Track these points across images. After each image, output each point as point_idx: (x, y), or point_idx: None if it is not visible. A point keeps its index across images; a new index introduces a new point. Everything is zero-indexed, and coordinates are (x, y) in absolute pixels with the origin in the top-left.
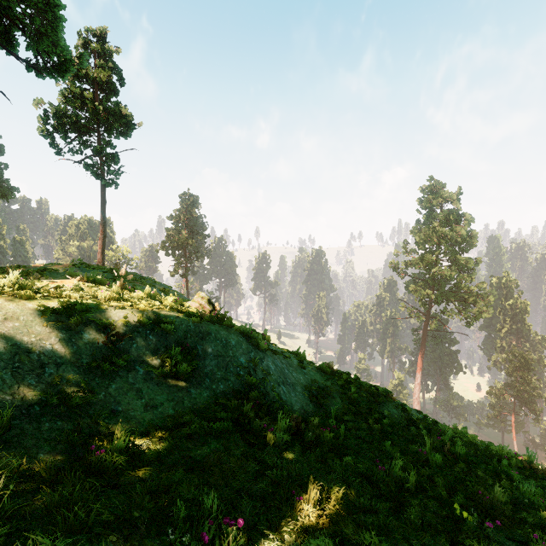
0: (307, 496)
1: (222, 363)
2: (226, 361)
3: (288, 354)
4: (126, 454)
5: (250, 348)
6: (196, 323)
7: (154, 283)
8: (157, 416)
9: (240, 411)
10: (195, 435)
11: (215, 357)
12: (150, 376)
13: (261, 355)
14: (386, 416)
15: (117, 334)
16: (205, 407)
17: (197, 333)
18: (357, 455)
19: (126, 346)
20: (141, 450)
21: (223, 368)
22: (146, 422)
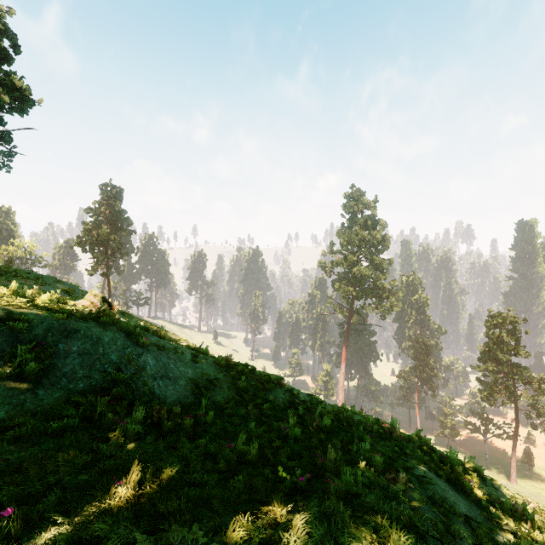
0: (128, 480)
1: (87, 361)
2: (93, 358)
3: (184, 350)
4: None
5: (127, 344)
6: (62, 321)
7: (56, 282)
8: None
9: (94, 408)
10: (27, 437)
11: (80, 355)
12: None
13: (140, 351)
14: (271, 401)
15: None
16: (52, 408)
17: (61, 332)
18: (218, 438)
19: None
20: None
21: (87, 366)
22: None
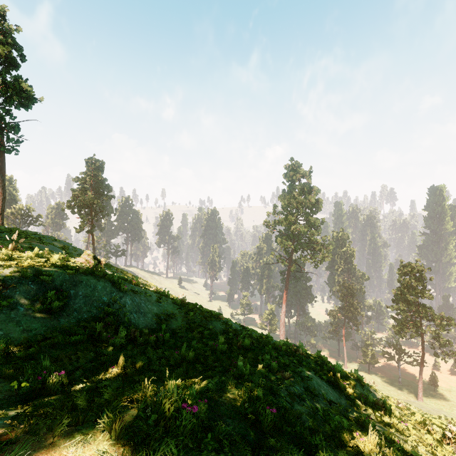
0: (118, 366)
1: (88, 301)
2: (92, 300)
3: (151, 293)
4: (2, 354)
5: (113, 290)
6: (71, 275)
7: (55, 241)
8: (31, 336)
9: (94, 330)
10: (58, 345)
11: (84, 297)
12: (29, 312)
13: (121, 294)
14: (211, 329)
15: (3, 285)
16: (70, 329)
17: (71, 282)
18: (171, 349)
19: (11, 293)
20: (15, 354)
21: (88, 304)
22: (21, 340)
